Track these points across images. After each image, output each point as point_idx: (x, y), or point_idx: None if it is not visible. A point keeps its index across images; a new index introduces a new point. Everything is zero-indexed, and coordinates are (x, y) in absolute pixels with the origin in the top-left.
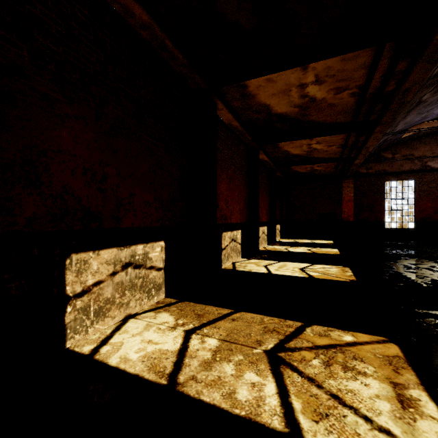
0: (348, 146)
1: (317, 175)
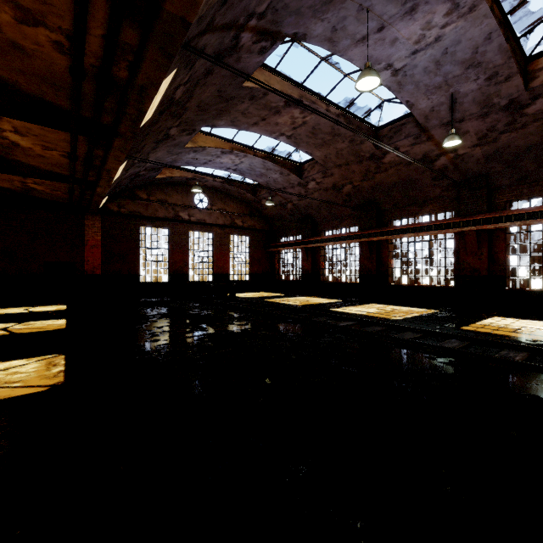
0: (80, 158)
1: (40, 200)
